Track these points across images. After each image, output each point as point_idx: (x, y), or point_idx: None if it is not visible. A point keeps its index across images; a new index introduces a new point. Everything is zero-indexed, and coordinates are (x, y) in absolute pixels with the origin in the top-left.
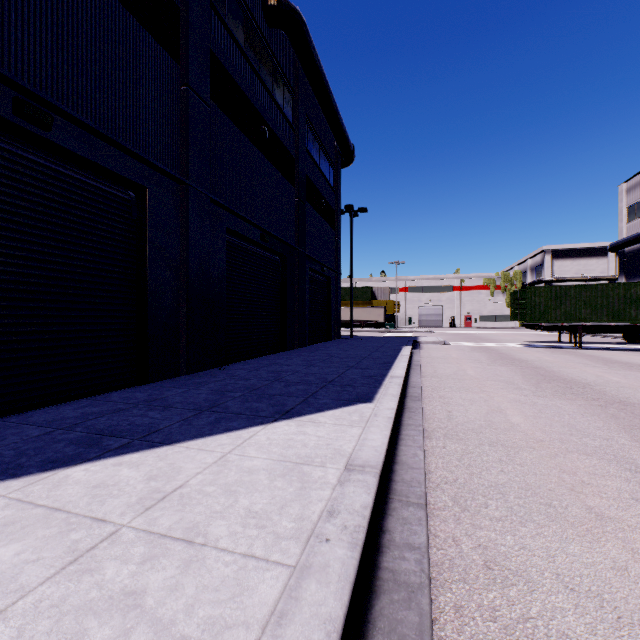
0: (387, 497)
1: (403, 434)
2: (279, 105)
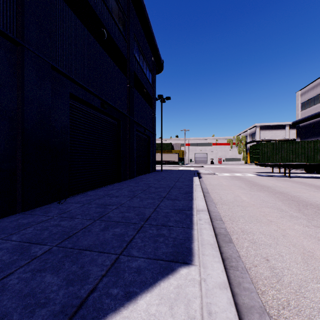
0: None
1: None
2: (115, 20)
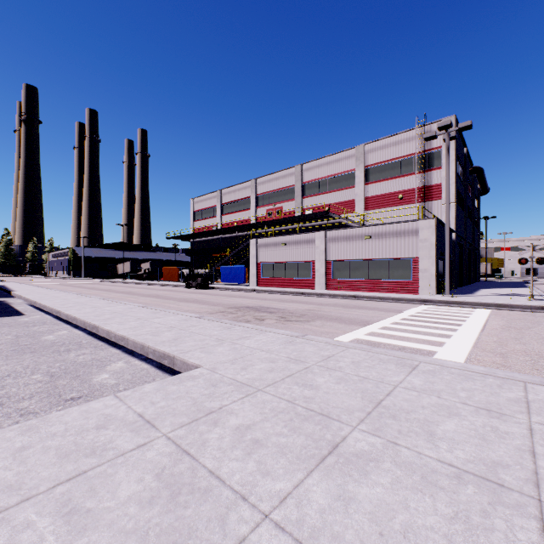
0: None
1: None
2: (470, 197)
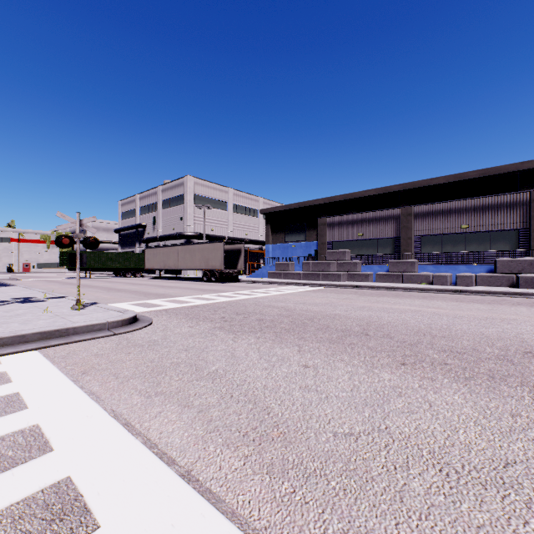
0: None
1: None
2: None
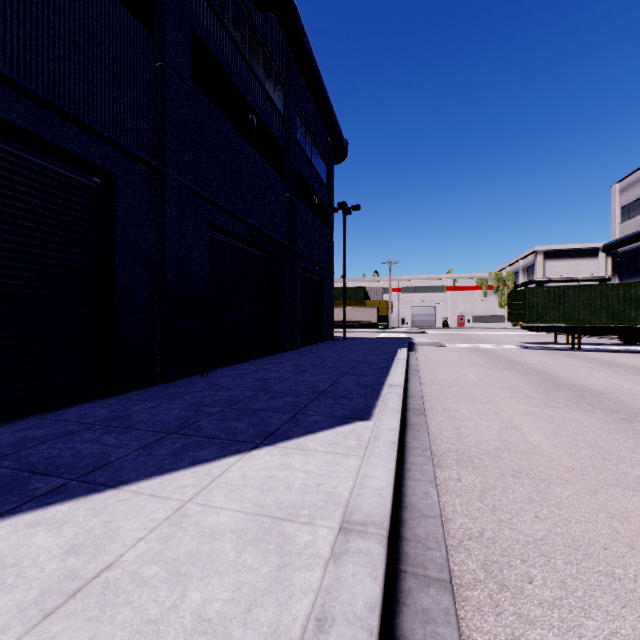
0: (397, 568)
1: (409, 462)
2: (268, 93)
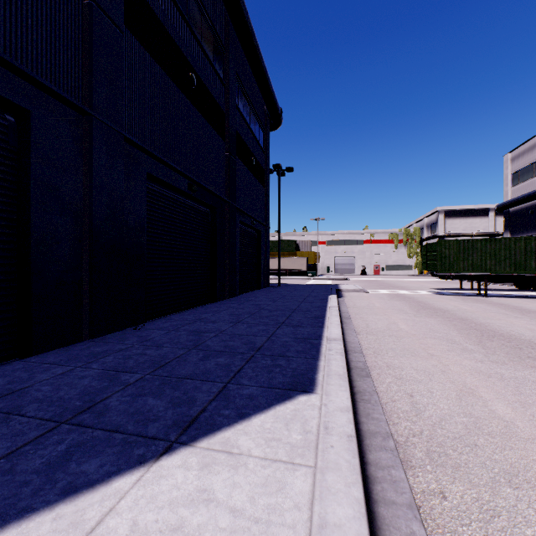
0: None
1: (371, 463)
2: (208, 56)
